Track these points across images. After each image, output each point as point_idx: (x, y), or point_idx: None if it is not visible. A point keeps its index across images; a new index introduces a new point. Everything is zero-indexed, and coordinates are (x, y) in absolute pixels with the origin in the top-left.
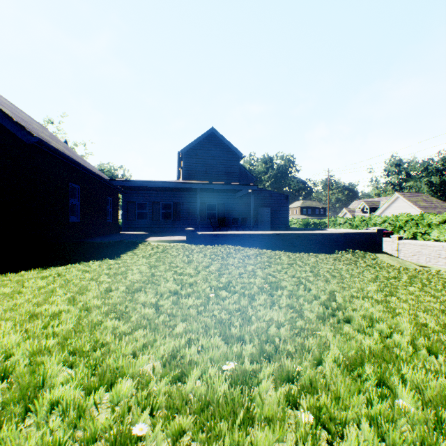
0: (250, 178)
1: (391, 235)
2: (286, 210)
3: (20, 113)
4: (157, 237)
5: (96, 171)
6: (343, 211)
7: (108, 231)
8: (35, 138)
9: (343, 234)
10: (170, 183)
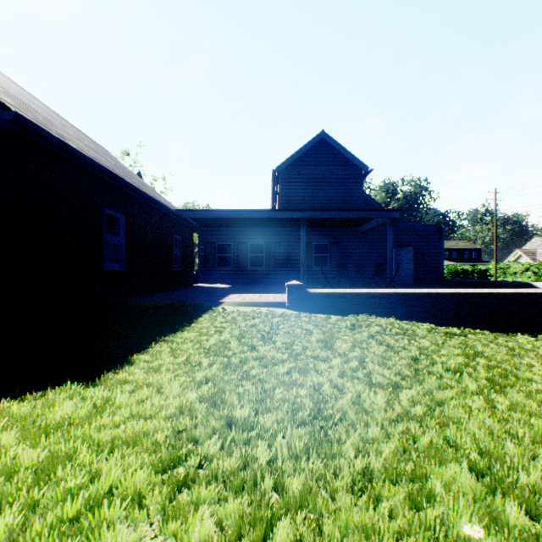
0: (373, 207)
1: None
2: (438, 251)
3: (52, 116)
4: (240, 296)
5: (156, 197)
6: (514, 253)
7: (175, 283)
8: (10, 113)
9: None
10: (261, 212)
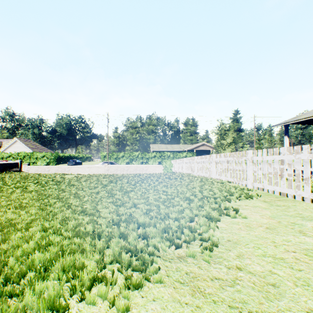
0: None
1: None
2: None
3: None
4: None
5: None
6: None
7: None
8: None
9: (3, 164)
10: None
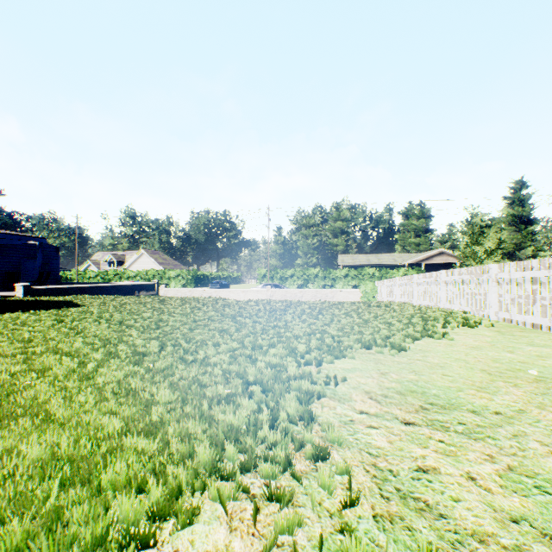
0: None
1: None
2: (57, 263)
3: None
4: None
5: None
6: (87, 263)
7: None
8: None
9: (140, 285)
10: None
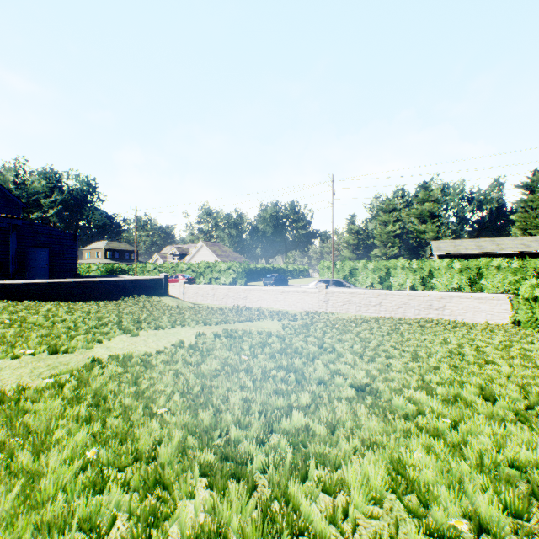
0: (14, 202)
1: (193, 281)
2: (74, 253)
3: None
4: None
5: None
6: (155, 256)
7: None
8: None
9: (133, 281)
10: None
